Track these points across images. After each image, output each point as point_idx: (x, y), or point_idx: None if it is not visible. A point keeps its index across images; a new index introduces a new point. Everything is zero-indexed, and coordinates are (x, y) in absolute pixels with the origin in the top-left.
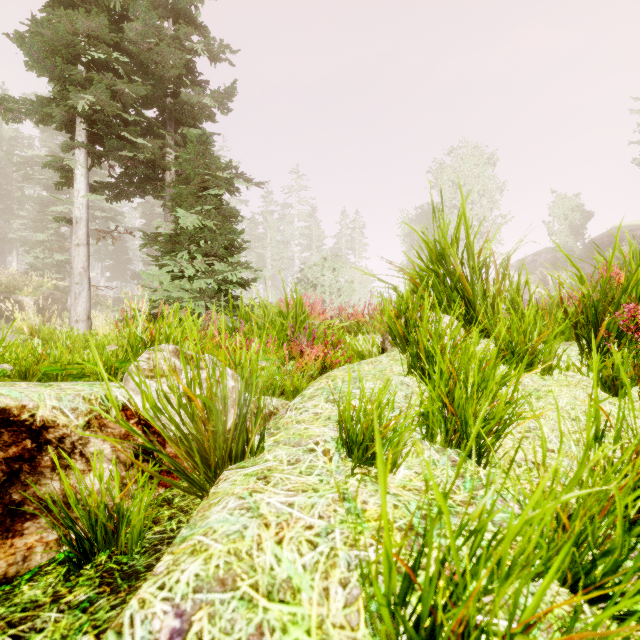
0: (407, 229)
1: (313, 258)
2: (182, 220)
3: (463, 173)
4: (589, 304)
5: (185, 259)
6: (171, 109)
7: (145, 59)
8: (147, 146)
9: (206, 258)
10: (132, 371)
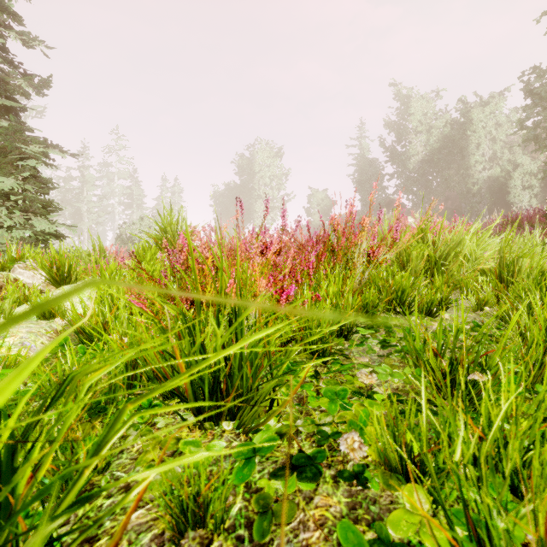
0: (218, 199)
1: (134, 215)
2: (1, 183)
3: (258, 162)
4: None
5: (5, 214)
6: None
7: None
8: None
9: (24, 214)
10: (16, 267)
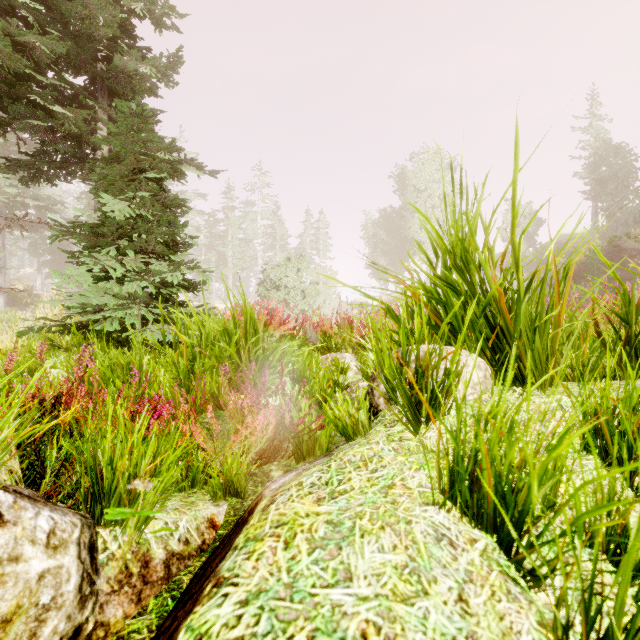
0: (371, 231)
1: (277, 258)
2: (107, 207)
3: (424, 178)
4: (634, 328)
5: (110, 256)
6: (102, 76)
7: (67, 11)
8: (68, 116)
9: (141, 255)
10: None
